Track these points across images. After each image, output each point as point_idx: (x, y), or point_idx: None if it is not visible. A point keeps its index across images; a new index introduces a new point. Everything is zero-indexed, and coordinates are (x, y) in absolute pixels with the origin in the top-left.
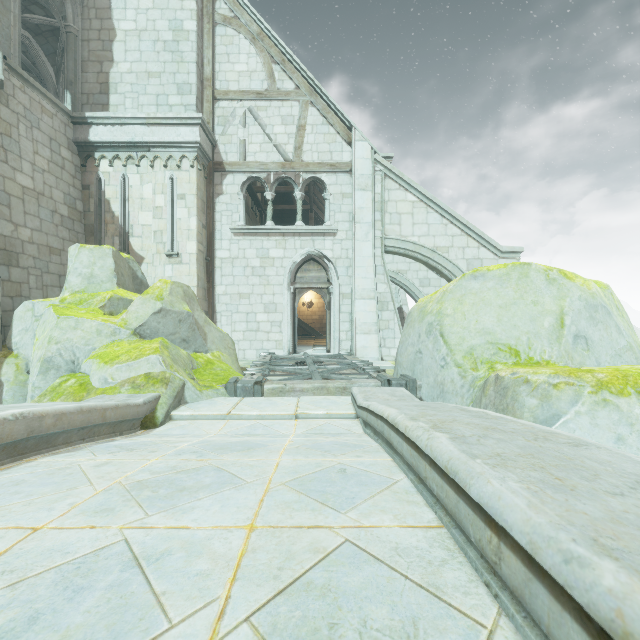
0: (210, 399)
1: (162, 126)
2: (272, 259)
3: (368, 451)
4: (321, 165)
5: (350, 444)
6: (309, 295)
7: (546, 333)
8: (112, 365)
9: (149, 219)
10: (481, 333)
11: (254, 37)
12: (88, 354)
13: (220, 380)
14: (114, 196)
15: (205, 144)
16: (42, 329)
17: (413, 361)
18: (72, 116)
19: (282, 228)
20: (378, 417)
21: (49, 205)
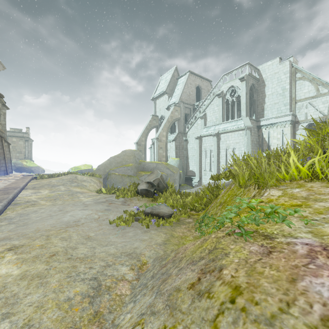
0: None
1: (279, 118)
2: None
3: None
4: None
5: None
6: None
7: None
8: None
9: (275, 141)
10: None
11: (310, 80)
12: None
13: None
14: (266, 137)
15: (292, 118)
16: None
17: None
18: (256, 120)
19: None
20: None
21: (253, 142)
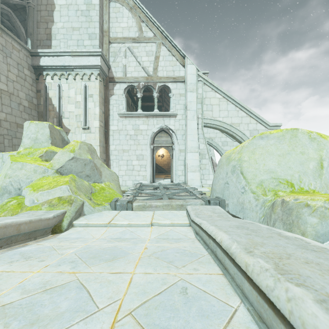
0: (100, 212)
1: (80, 56)
2: (141, 130)
3: (202, 262)
4: (168, 78)
5: (188, 252)
6: (162, 151)
7: (311, 172)
8: (37, 192)
9: (73, 108)
10: (267, 172)
11: (131, 8)
12: (28, 184)
13: (107, 200)
14: (54, 96)
15: (104, 67)
16: (4, 169)
17: (223, 188)
18: (30, 51)
19: (146, 113)
20: (210, 237)
21: (17, 100)
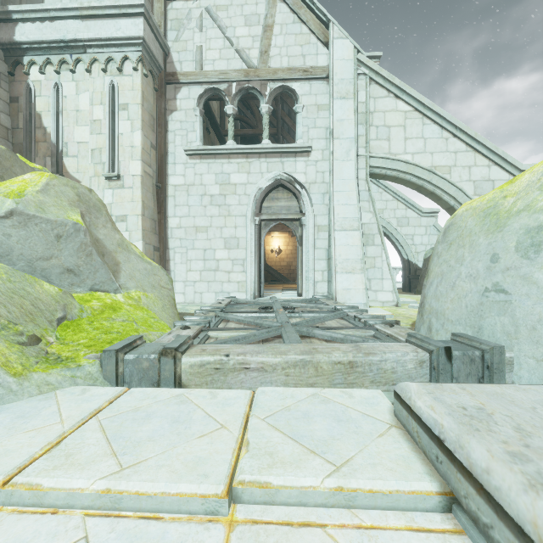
0: (46, 394)
1: (99, 19)
2: (233, 185)
3: None
4: (292, 71)
5: None
6: (277, 242)
7: None
8: None
9: (86, 135)
10: None
11: None
12: None
13: (103, 343)
14: (46, 109)
15: (153, 45)
16: None
17: (477, 308)
18: None
19: (245, 147)
20: None
21: None
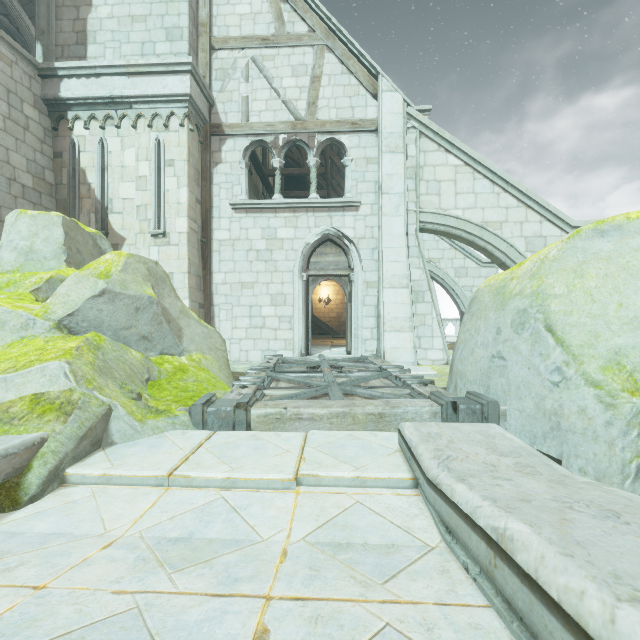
0: (158, 434)
1: (145, 76)
2: (280, 240)
3: None
4: (340, 124)
5: None
6: (326, 291)
7: None
8: None
9: (131, 191)
10: (633, 325)
11: None
12: None
13: (186, 399)
14: (90, 164)
15: (198, 99)
16: None
17: (487, 371)
18: (39, 67)
19: (292, 202)
20: None
21: (5, 171)
